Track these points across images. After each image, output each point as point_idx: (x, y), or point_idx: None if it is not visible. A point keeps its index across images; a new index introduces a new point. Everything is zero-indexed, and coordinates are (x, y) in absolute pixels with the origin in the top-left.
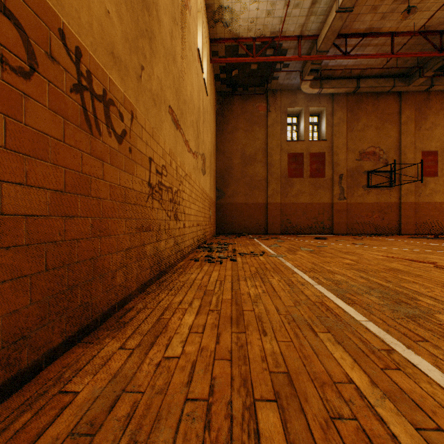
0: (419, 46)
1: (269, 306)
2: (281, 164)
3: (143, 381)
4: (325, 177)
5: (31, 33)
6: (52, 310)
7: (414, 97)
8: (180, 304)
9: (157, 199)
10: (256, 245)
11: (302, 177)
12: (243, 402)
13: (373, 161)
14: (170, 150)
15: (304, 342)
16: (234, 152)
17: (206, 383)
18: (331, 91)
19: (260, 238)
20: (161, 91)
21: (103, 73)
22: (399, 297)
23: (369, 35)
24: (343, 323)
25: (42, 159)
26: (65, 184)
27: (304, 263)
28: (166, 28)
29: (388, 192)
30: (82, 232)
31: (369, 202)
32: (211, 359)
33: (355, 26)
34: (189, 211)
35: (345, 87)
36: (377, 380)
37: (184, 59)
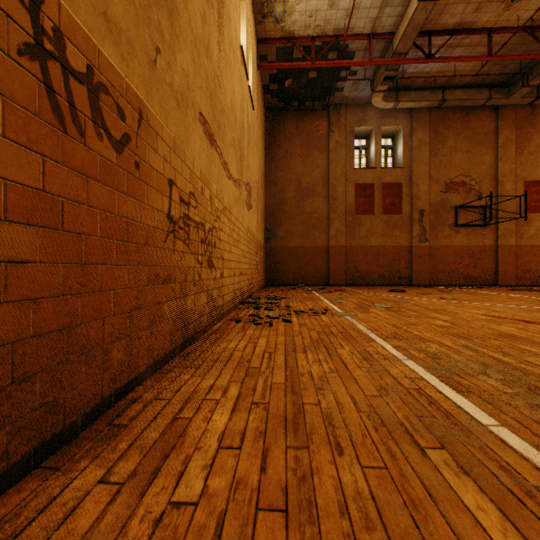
0: (523, 47)
1: (342, 396)
2: (346, 198)
3: None
4: (401, 213)
5: None
6: None
7: (515, 112)
8: (209, 391)
9: (182, 238)
10: (316, 300)
11: (373, 213)
12: None
13: (463, 193)
14: (201, 172)
15: (407, 469)
16: (287, 182)
17: None
18: (410, 106)
19: (320, 290)
20: (189, 90)
21: (86, 40)
22: (531, 381)
23: (459, 31)
24: (462, 430)
25: None
26: (6, 208)
27: (383, 326)
28: (195, 5)
29: (481, 232)
30: (43, 287)
31: (457, 245)
32: (251, 509)
33: (442, 20)
34: (229, 256)
35: (428, 100)
36: None
37: (222, 55)
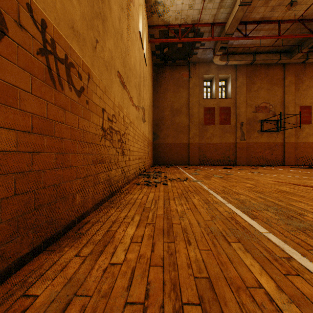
0: (298, 30)
1: (192, 220)
2: (199, 115)
3: (91, 286)
4: (230, 124)
5: (1, 4)
6: (20, 226)
7: (294, 67)
8: (124, 218)
9: (109, 139)
10: (181, 173)
11: (214, 124)
12: (173, 306)
13: (265, 113)
14: (118, 103)
15: (221, 250)
16: (165, 106)
17: (143, 287)
18: (235, 63)
19: (184, 168)
20: (112, 60)
21: (64, 42)
22: (290, 213)
23: (262, 22)
24: (250, 234)
25: (11, 106)
26: (32, 127)
27: (217, 187)
28: (115, 13)
29: (275, 135)
30: (47, 164)
31: (262, 142)
32: (147, 266)
33: (252, 15)
34: (133, 149)
35: (245, 60)
36: (282, 285)
37: (129, 38)
